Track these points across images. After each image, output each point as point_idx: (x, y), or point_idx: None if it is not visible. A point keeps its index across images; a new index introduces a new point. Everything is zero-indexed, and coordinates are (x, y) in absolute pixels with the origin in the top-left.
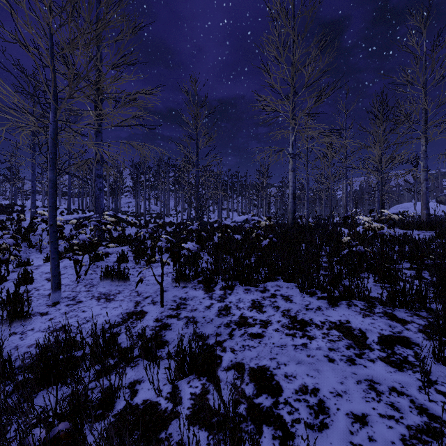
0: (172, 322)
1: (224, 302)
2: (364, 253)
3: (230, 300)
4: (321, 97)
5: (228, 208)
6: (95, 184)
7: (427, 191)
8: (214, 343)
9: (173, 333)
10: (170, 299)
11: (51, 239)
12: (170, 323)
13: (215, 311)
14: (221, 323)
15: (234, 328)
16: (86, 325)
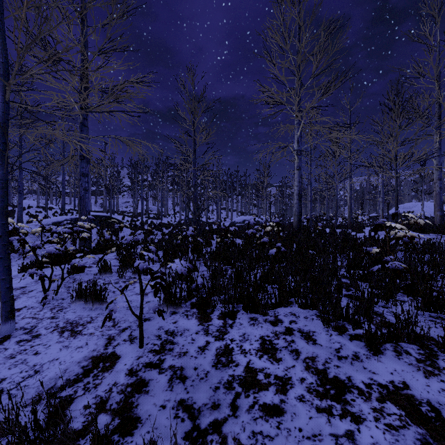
0: (151, 377)
1: (223, 341)
2: (403, 272)
3: (231, 336)
4: (329, 89)
5: (227, 207)
6: (80, 183)
7: (441, 192)
8: (209, 426)
9: (150, 400)
10: (153, 333)
11: (0, 254)
12: (148, 378)
13: (212, 356)
14: (220, 381)
15: (238, 392)
16: (31, 379)
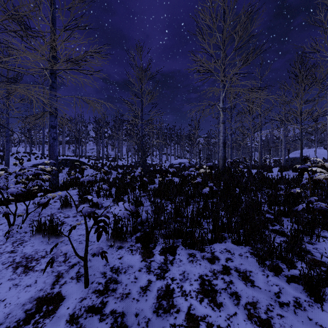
0: (91, 325)
1: (164, 280)
2: (327, 212)
3: (172, 274)
4: (247, 60)
5: (167, 153)
6: (49, 134)
7: None
8: None
9: None
10: (99, 270)
11: None
12: (88, 327)
13: (153, 299)
14: None
15: None
16: None
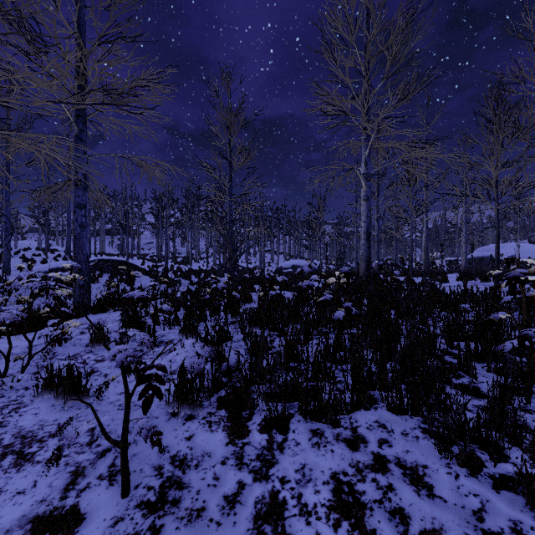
0: None
1: (268, 482)
2: None
3: (282, 470)
4: (407, 94)
5: (272, 250)
6: (75, 218)
7: None
8: None
9: None
10: (151, 461)
11: None
12: None
13: (247, 521)
14: None
15: None
16: None
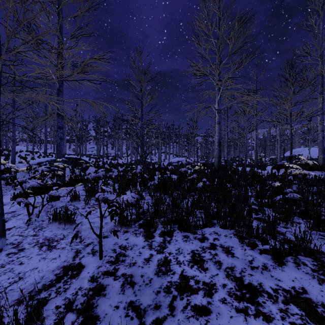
0: (108, 282)
1: (163, 254)
2: (299, 201)
3: (169, 250)
4: (241, 64)
5: (166, 151)
6: (57, 134)
7: (323, 140)
8: (153, 324)
9: (107, 302)
10: (110, 247)
11: None
12: (105, 283)
13: (154, 266)
14: (161, 286)
15: (175, 295)
16: (16, 284)
